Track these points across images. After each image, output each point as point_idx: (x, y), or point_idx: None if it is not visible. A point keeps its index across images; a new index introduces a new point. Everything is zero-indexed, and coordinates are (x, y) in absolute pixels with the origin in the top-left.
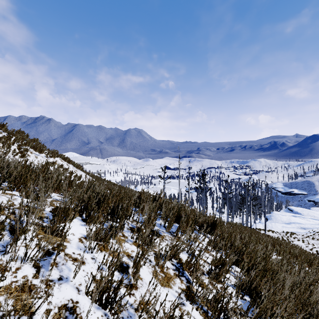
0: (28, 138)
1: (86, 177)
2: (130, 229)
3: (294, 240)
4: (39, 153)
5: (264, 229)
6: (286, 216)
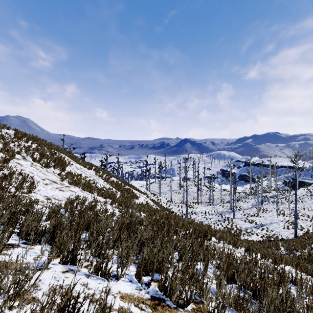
0: None
1: None
2: None
3: None
4: None
5: None
6: (138, 181)
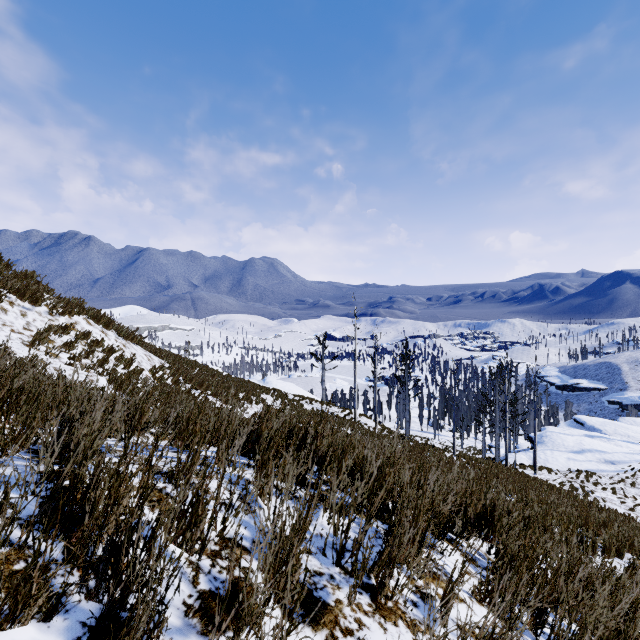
0: (8, 270)
1: (149, 359)
2: (200, 609)
3: (596, 490)
4: (31, 304)
5: (534, 465)
6: (573, 437)
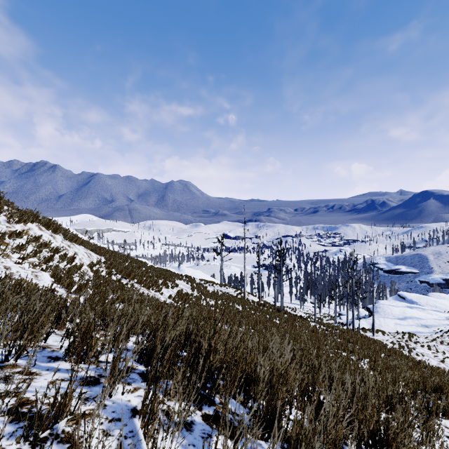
0: None
1: (89, 256)
2: None
3: (417, 347)
4: None
5: (372, 329)
6: (398, 307)
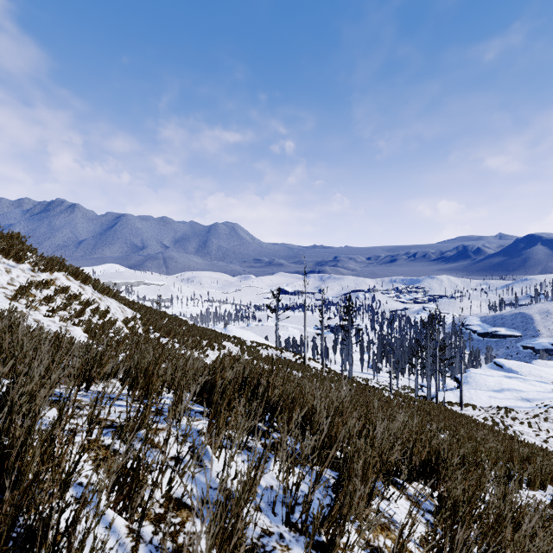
0: None
1: (123, 311)
2: None
3: (514, 424)
4: (15, 262)
5: (460, 403)
6: (493, 377)
